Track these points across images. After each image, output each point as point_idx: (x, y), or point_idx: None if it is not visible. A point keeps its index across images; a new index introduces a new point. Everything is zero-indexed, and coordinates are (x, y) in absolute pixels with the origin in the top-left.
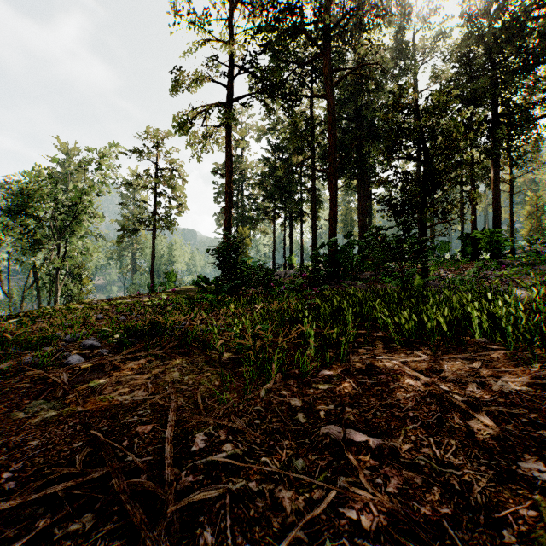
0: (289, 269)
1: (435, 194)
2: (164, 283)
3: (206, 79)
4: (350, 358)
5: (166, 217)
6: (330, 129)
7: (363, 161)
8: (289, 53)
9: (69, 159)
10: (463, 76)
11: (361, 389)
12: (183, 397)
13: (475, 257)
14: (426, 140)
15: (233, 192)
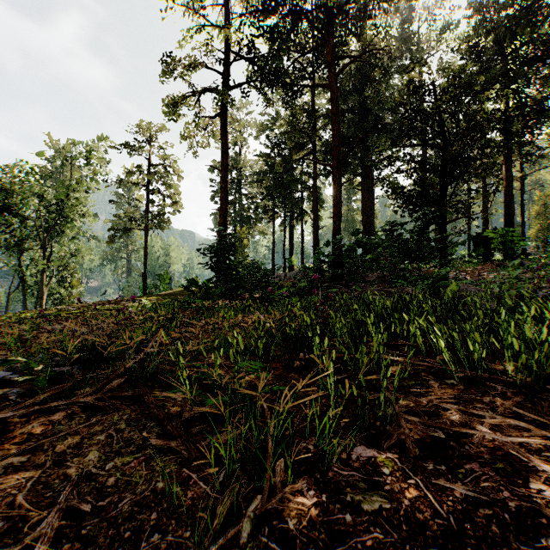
0: (289, 270)
1: (457, 184)
2: (158, 286)
3: (199, 64)
4: (399, 417)
5: (159, 215)
6: (334, 119)
7: (367, 157)
8: (290, 38)
9: (55, 154)
10: (474, 65)
11: (451, 514)
12: (72, 543)
13: (487, 257)
14: (448, 122)
15: (231, 191)
